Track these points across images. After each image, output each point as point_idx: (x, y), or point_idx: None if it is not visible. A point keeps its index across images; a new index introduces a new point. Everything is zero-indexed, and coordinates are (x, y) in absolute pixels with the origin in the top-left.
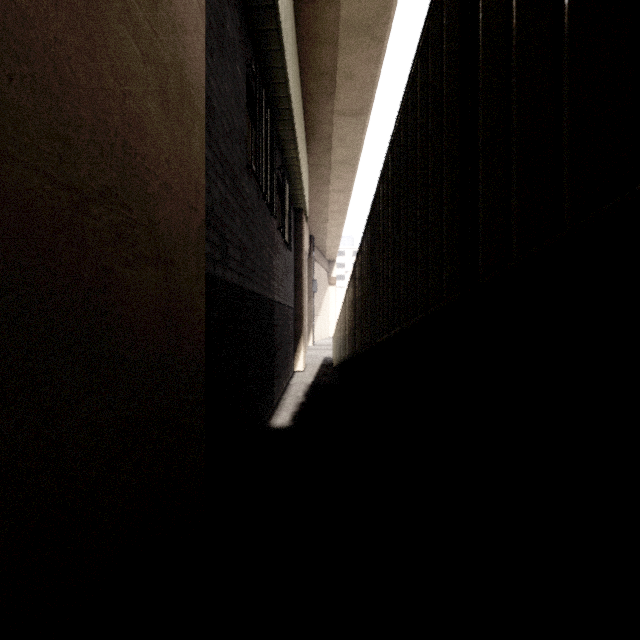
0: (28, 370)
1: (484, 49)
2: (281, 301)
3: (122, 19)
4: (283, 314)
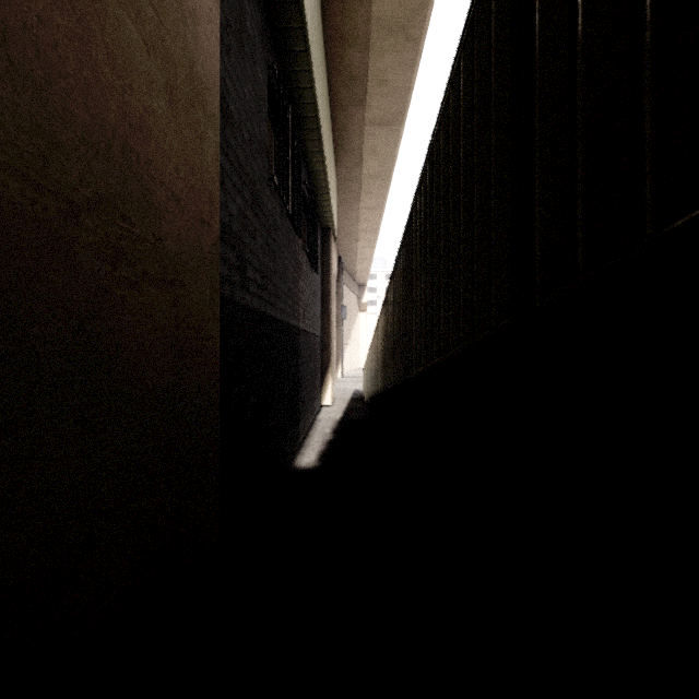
0: (4, 409)
1: (542, 33)
2: (307, 329)
3: (121, 2)
4: (309, 343)
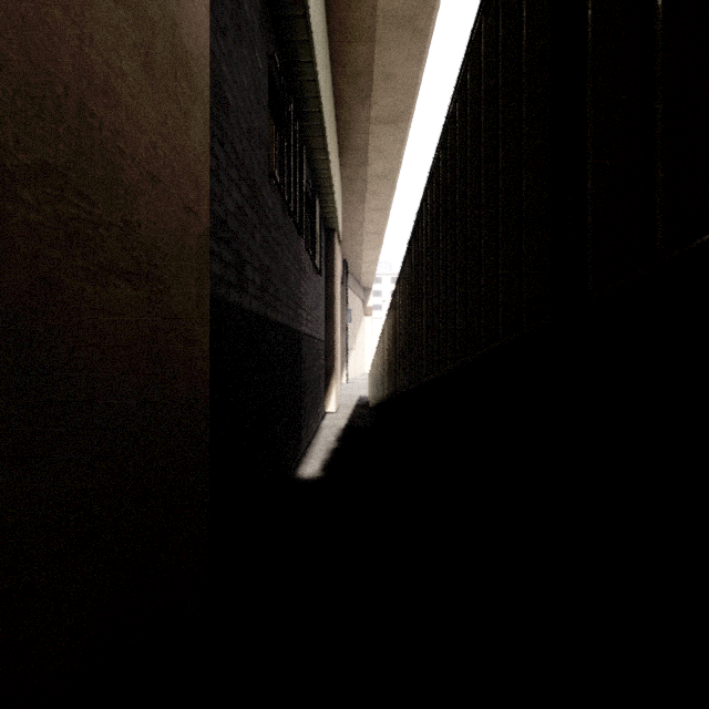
0: None
1: None
2: (310, 333)
3: None
4: (312, 348)
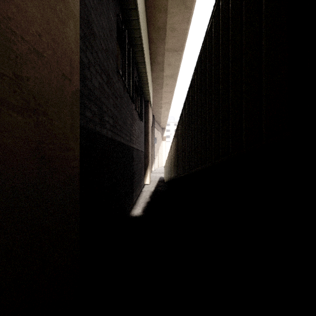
0: None
1: None
2: (137, 148)
3: None
4: (138, 155)
